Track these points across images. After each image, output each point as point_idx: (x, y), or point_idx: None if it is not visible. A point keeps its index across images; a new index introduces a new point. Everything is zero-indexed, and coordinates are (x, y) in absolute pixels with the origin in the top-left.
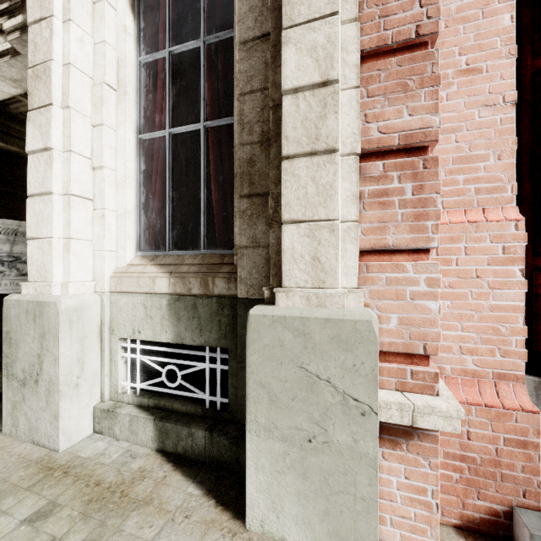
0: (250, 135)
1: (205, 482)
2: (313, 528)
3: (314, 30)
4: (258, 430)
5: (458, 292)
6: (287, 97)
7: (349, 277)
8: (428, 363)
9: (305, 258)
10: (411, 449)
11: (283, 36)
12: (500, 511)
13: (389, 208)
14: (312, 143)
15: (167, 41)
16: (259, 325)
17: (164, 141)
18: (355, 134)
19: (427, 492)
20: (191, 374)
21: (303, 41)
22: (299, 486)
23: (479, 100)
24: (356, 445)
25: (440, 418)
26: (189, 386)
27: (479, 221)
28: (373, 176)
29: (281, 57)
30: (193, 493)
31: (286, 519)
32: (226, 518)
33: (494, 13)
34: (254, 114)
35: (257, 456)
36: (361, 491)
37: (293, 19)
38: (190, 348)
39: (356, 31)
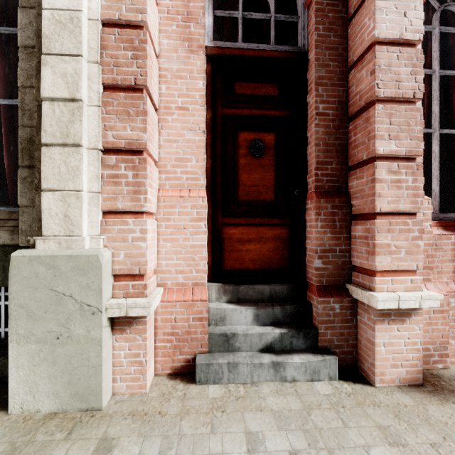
0: (30, 120)
1: None
2: (60, 396)
3: (66, 62)
4: (18, 339)
5: (175, 237)
6: (46, 102)
7: (94, 228)
8: (144, 279)
9: (59, 215)
10: (132, 331)
11: (42, 59)
12: (191, 359)
13: (119, 185)
14: (64, 138)
15: None
16: (19, 263)
17: None
18: (97, 136)
19: (141, 355)
20: None
21: (58, 67)
22: (50, 371)
23: (188, 126)
24: (89, 334)
25: (141, 308)
26: None
27: (185, 196)
28: (109, 164)
29: (41, 73)
30: None
31: (41, 396)
32: None
33: (195, 78)
34: (33, 104)
35: (17, 358)
36: (92, 362)
37: (50, 49)
38: None
39: (98, 70)
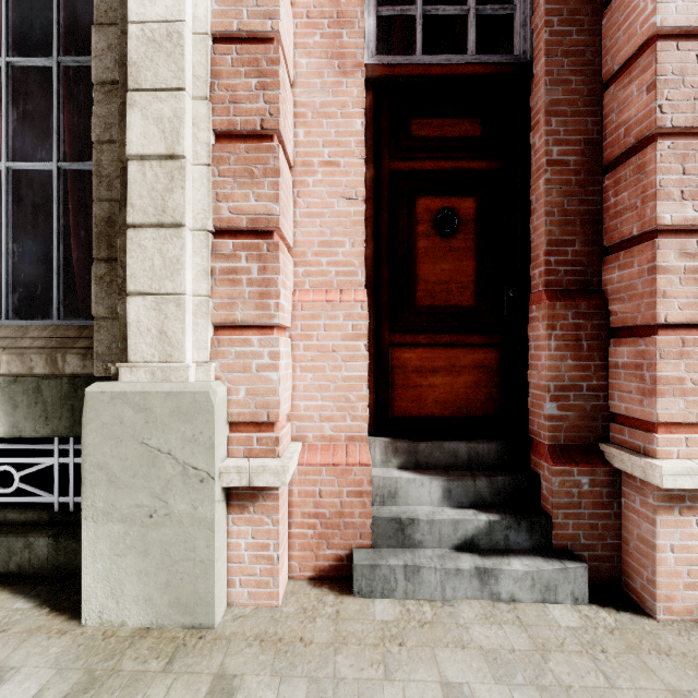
0: (109, 191)
1: (43, 594)
2: (154, 604)
3: (161, 101)
4: (96, 516)
5: (319, 365)
6: (134, 163)
7: (201, 351)
8: (274, 429)
9: (152, 331)
10: (257, 510)
11: (129, 98)
12: (344, 555)
13: (238, 285)
14: (159, 214)
15: (4, 48)
16: (96, 403)
17: (1, 176)
18: (206, 211)
19: (270, 547)
20: (36, 475)
21: (150, 109)
22: (140, 564)
23: (338, 191)
24: (195, 512)
25: (272, 475)
26: (32, 489)
27: (335, 301)
28: (224, 253)
29: (127, 119)
30: (22, 607)
31: (127, 602)
32: (60, 621)
33: (349, 115)
34: (114, 167)
35: (95, 544)
36: (200, 555)
37: (140, 82)
38: (35, 442)
39: (207, 110)
